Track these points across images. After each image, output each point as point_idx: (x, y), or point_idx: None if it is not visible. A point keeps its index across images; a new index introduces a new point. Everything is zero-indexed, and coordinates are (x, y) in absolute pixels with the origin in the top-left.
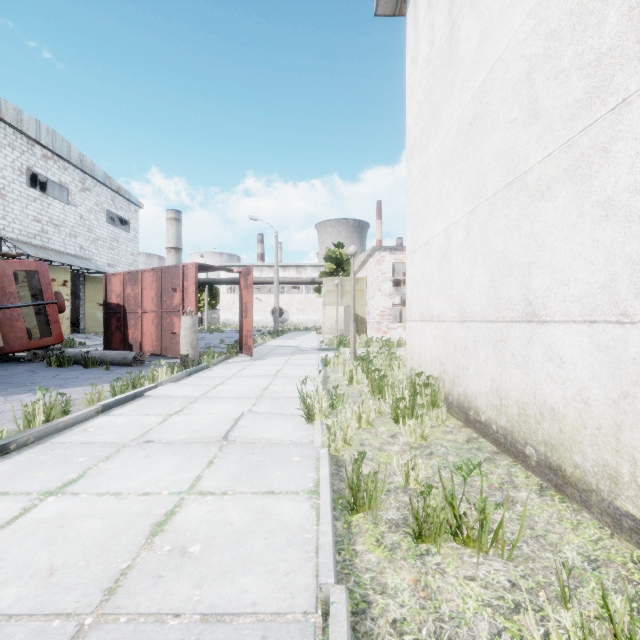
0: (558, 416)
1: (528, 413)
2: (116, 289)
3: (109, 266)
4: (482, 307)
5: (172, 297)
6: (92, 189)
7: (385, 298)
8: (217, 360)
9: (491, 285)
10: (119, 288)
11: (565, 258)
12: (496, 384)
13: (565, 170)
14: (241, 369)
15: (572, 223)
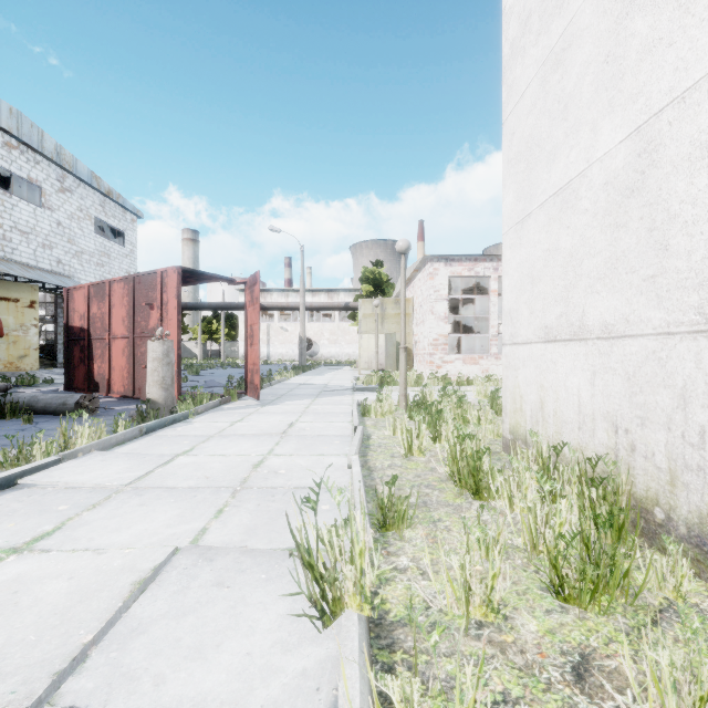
0: None
1: None
2: (79, 308)
3: None
4: None
5: (148, 316)
6: (74, 190)
7: (439, 322)
8: (205, 406)
9: None
10: (83, 306)
11: None
12: None
13: None
14: (235, 421)
15: None
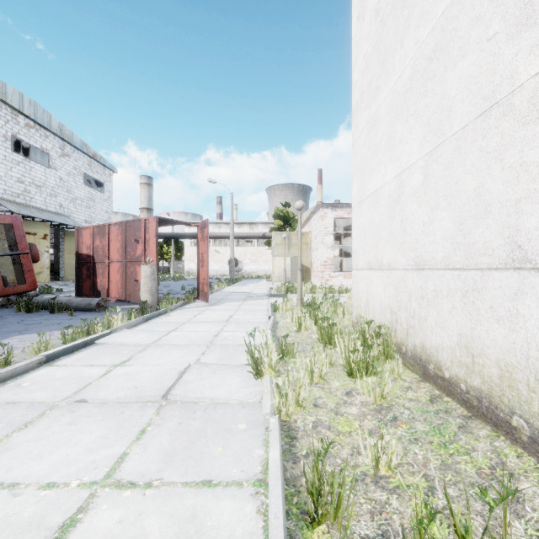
0: None
1: (516, 377)
2: (86, 241)
3: (86, 222)
4: (446, 253)
5: (135, 248)
6: (71, 155)
7: (327, 250)
8: (175, 306)
9: (458, 229)
10: (89, 240)
11: None
12: (466, 339)
13: None
14: (196, 314)
15: None
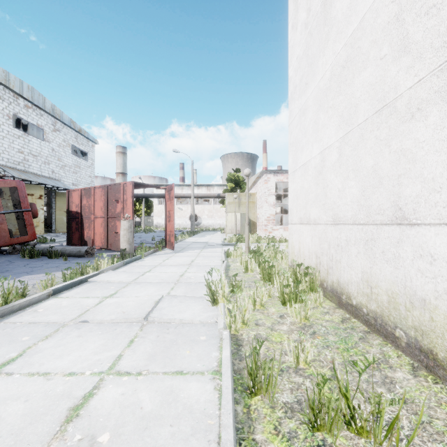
0: (429, 306)
1: (398, 301)
2: (75, 201)
3: (73, 185)
4: (353, 212)
5: (115, 206)
6: (61, 130)
7: (270, 207)
8: (148, 253)
9: (362, 194)
10: (77, 200)
11: (437, 169)
12: (366, 275)
13: (437, 92)
14: (165, 259)
15: (444, 137)
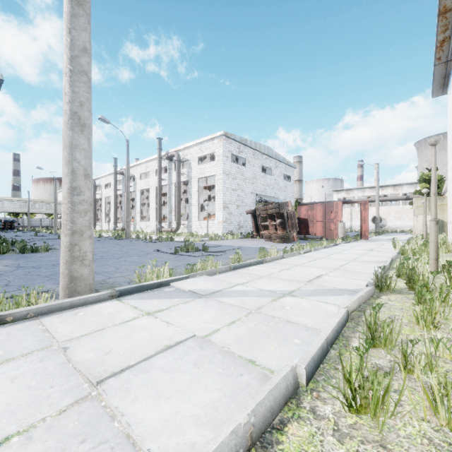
0: None
1: None
2: (303, 212)
3: (283, 200)
4: None
5: (330, 215)
6: (278, 166)
7: None
8: (352, 240)
9: None
10: (304, 212)
11: None
12: None
13: None
14: (365, 243)
15: None
